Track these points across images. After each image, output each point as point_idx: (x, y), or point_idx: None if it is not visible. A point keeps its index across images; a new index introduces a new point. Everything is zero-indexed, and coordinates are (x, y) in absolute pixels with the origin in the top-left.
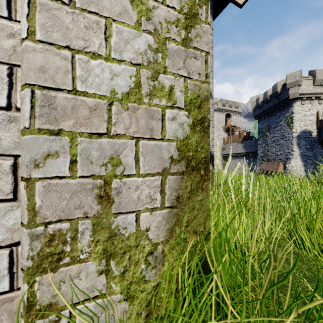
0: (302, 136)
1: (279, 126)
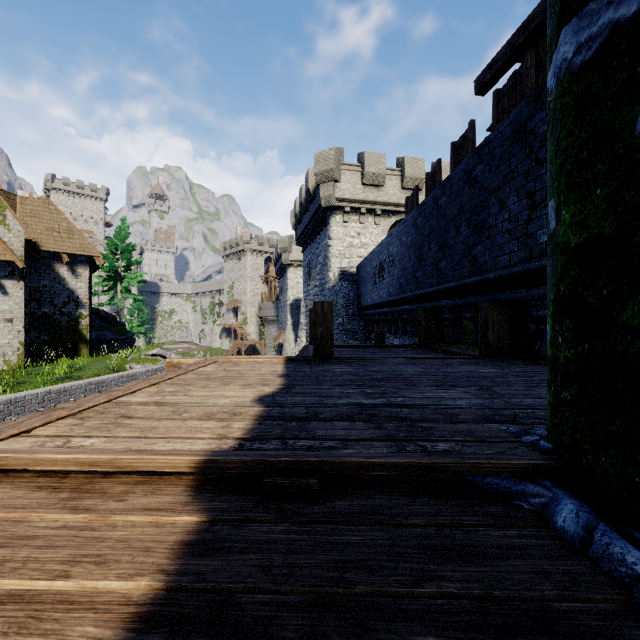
0: (295, 304)
1: (284, 291)
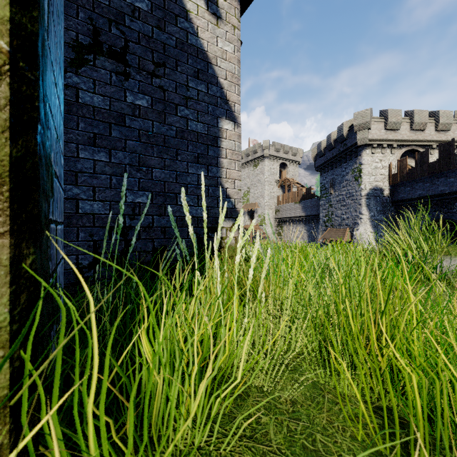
0: (372, 195)
1: (346, 182)
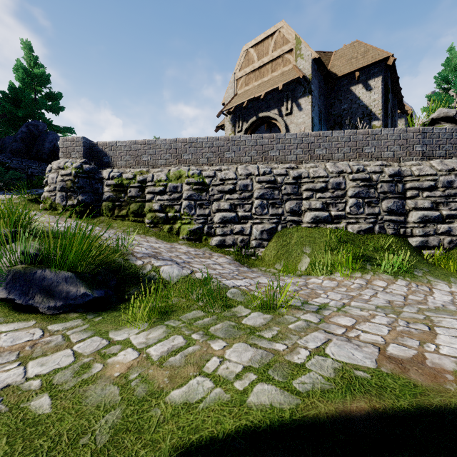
0: None
1: None
